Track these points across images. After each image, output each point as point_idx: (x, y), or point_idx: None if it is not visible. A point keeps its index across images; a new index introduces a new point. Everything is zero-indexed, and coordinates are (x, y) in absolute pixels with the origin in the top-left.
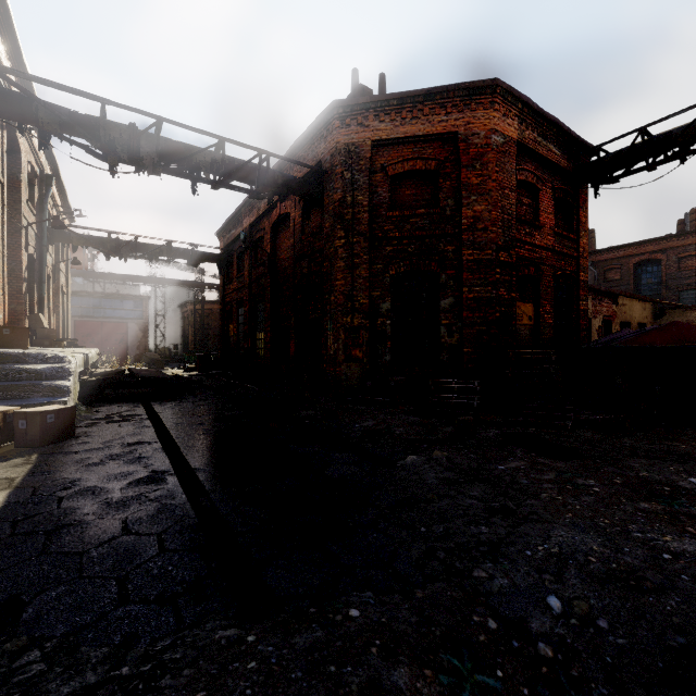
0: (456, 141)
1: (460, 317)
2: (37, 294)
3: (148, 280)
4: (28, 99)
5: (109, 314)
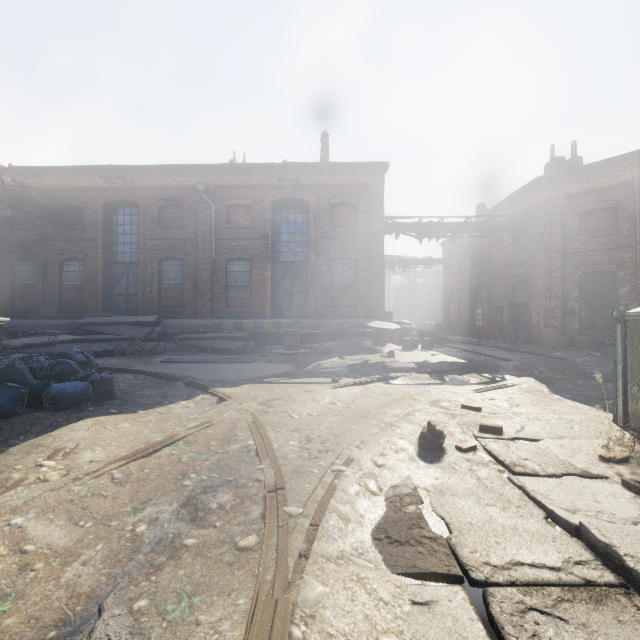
0: (632, 186)
1: (635, 299)
2: None
3: None
4: (396, 224)
5: None
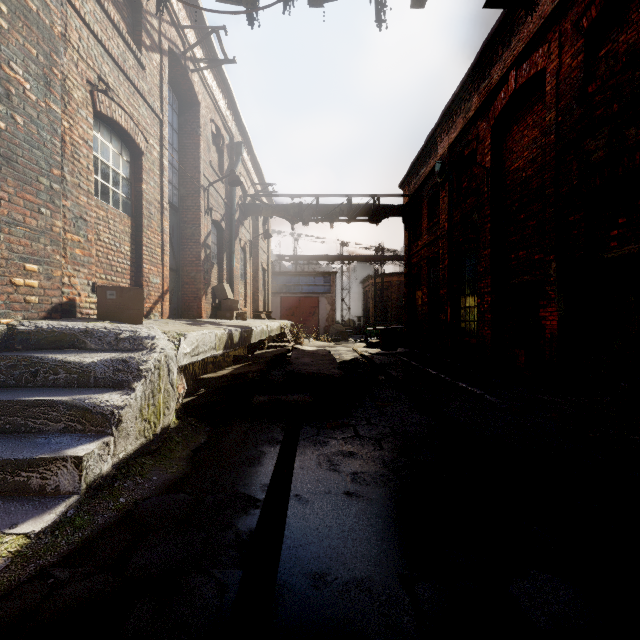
0: None
1: None
2: (227, 264)
3: (335, 258)
4: None
5: (304, 290)
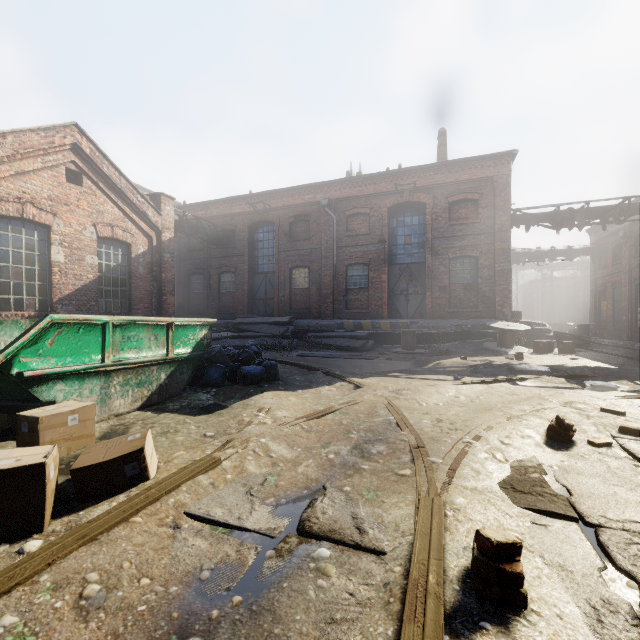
0: None
1: None
2: None
3: None
4: (525, 215)
5: None
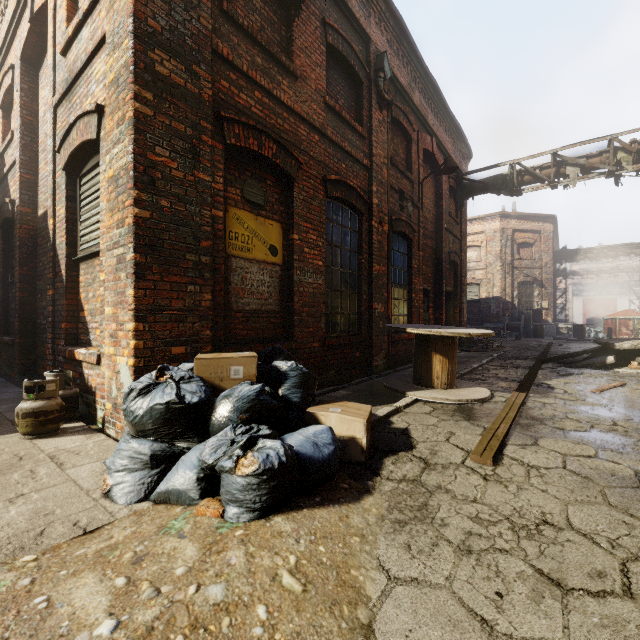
0: None
1: None
2: None
3: None
4: None
5: None
